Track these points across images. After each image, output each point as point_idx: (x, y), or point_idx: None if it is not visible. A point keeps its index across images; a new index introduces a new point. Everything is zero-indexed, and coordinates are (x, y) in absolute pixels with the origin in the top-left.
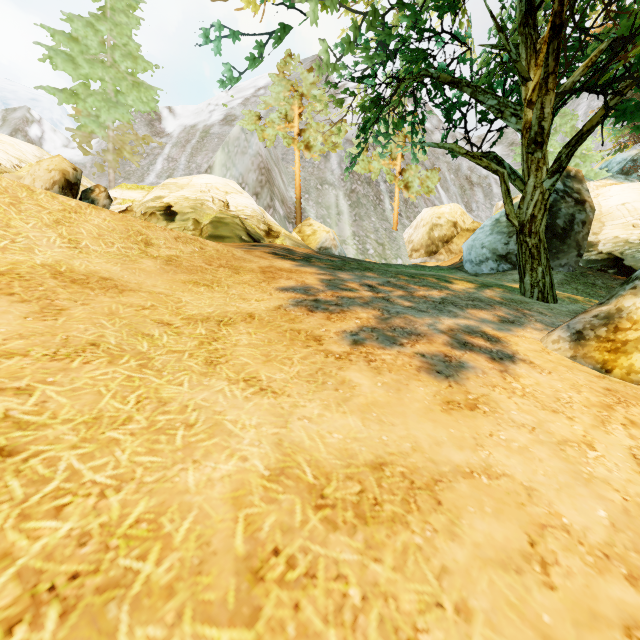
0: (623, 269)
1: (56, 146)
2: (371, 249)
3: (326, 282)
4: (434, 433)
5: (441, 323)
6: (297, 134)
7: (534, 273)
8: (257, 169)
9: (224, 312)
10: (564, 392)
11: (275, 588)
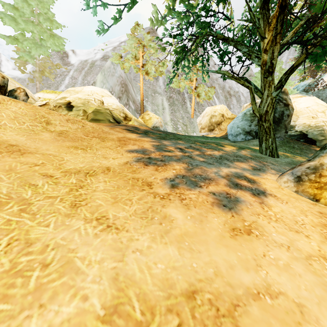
0: (307, 139)
1: (8, 69)
2: (180, 127)
3: (156, 146)
4: (228, 257)
5: (221, 171)
6: (141, 66)
7: (267, 142)
8: (120, 84)
9: (91, 167)
10: (298, 216)
11: None
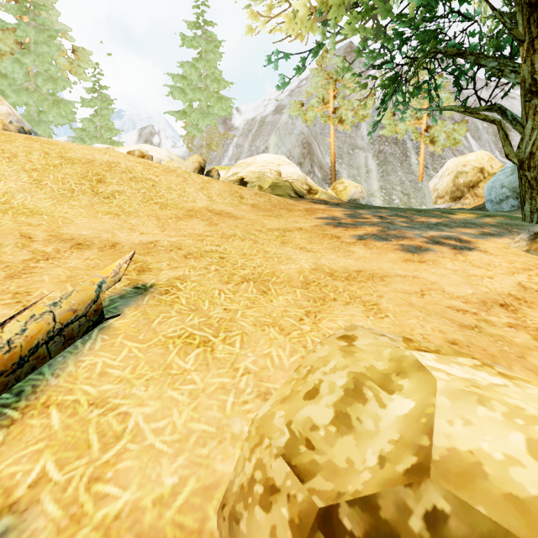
0: None
1: (168, 148)
2: (397, 199)
3: (348, 215)
4: (392, 266)
5: (426, 234)
6: (332, 112)
7: (533, 201)
8: (300, 144)
9: (286, 227)
10: (498, 263)
11: (314, 286)
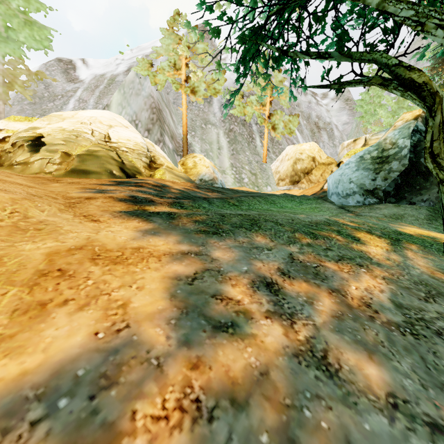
0: None
1: None
2: (246, 178)
3: (182, 294)
4: None
5: None
6: (184, 80)
7: None
8: (149, 108)
9: None
10: None
11: None
